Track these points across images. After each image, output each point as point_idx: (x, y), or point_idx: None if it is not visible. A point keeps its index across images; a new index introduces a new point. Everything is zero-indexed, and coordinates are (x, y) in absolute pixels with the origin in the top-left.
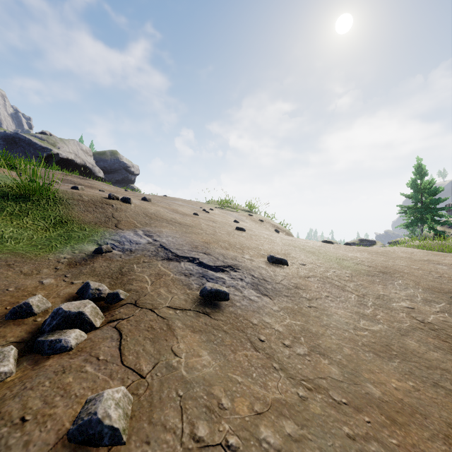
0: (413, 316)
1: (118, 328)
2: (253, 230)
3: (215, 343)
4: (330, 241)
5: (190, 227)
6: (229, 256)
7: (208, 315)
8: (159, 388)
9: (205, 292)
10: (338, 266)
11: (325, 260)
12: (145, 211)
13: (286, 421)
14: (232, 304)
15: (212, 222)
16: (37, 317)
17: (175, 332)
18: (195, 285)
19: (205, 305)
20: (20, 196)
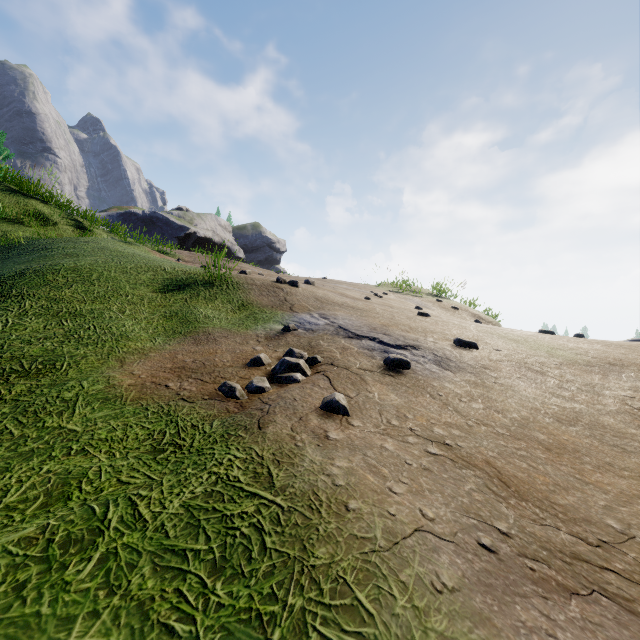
0: (627, 403)
1: (325, 375)
2: (440, 317)
3: (400, 391)
4: (549, 331)
5: (364, 311)
6: (410, 338)
7: (392, 376)
8: (363, 404)
9: (388, 361)
10: (546, 354)
11: (531, 348)
12: (313, 295)
13: (453, 430)
14: (413, 372)
15: (389, 307)
16: (266, 367)
17: (367, 382)
18: (379, 357)
19: (389, 370)
20: (206, 282)
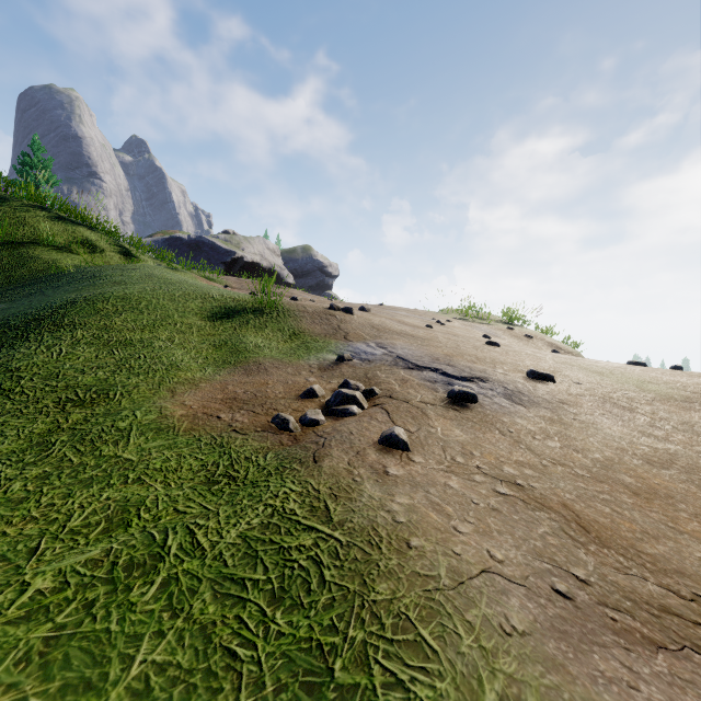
0: None
1: (383, 408)
2: (511, 346)
3: (465, 427)
4: (640, 363)
5: (425, 340)
6: (477, 369)
7: (457, 411)
8: (425, 439)
9: (452, 394)
10: (636, 389)
11: (617, 381)
12: (369, 323)
13: (525, 469)
14: (480, 407)
15: (453, 335)
16: (320, 399)
17: (429, 416)
18: (442, 390)
19: (453, 404)
20: (255, 310)
